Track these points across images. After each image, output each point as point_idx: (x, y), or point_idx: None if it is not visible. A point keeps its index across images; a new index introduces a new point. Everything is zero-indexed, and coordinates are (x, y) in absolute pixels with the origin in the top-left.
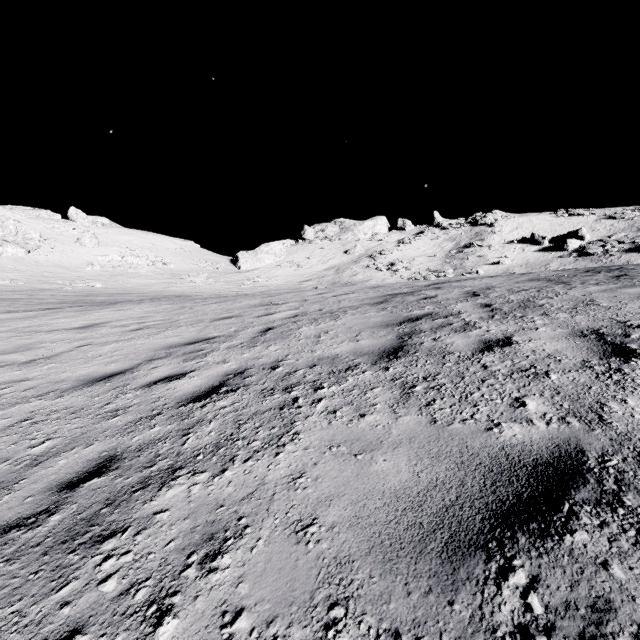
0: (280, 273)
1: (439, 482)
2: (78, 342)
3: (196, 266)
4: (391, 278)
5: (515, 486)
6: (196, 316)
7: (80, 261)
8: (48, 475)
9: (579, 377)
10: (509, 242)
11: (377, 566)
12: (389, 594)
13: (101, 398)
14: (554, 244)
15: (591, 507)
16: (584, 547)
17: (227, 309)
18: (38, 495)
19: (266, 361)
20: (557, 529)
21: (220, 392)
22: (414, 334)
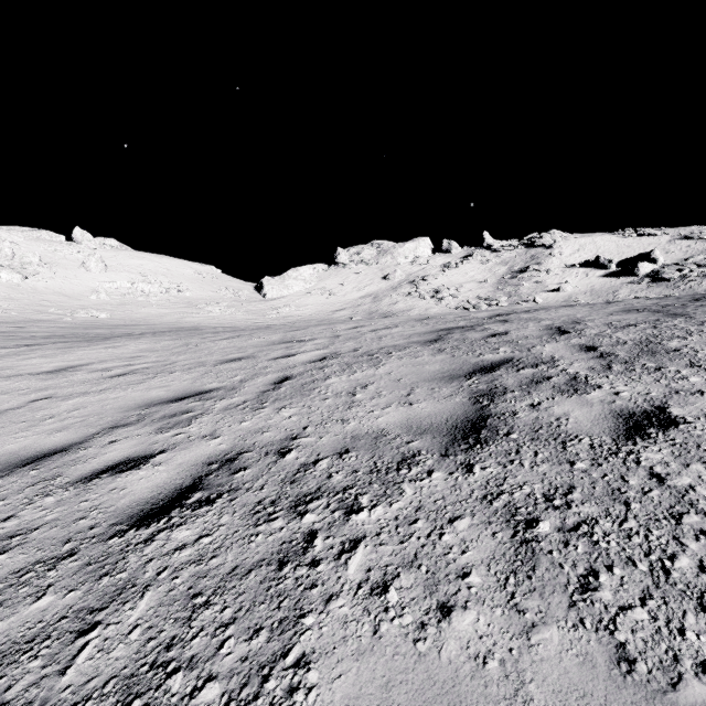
0: (310, 301)
1: None
2: (36, 393)
3: (215, 294)
4: (436, 307)
5: None
6: (198, 357)
7: (84, 288)
8: None
9: None
10: (570, 266)
11: None
12: None
13: (5, 504)
14: (622, 268)
15: None
16: None
17: (239, 347)
18: None
19: (273, 437)
20: None
21: (188, 504)
22: (496, 395)
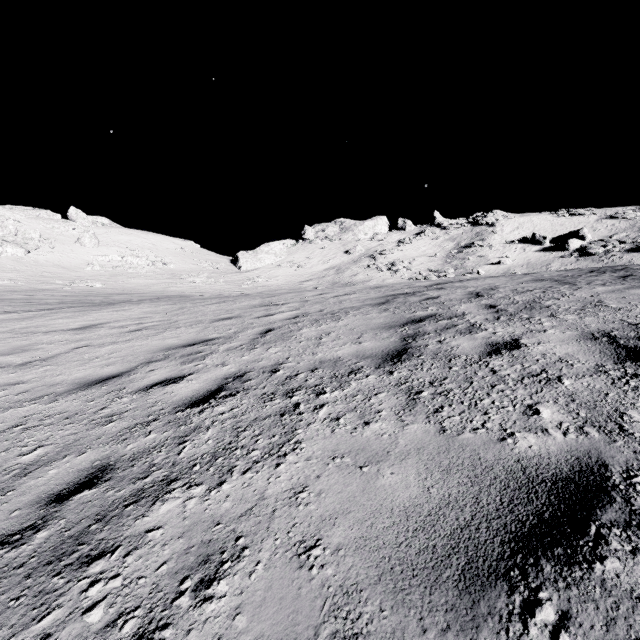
0: (280, 273)
1: (452, 499)
2: (75, 343)
3: (196, 266)
4: (392, 278)
5: (535, 504)
6: (195, 317)
7: (80, 261)
8: (37, 486)
9: (594, 383)
10: (510, 242)
11: (388, 597)
12: (402, 631)
13: (96, 402)
14: (555, 244)
15: (620, 530)
16: (617, 577)
17: (227, 310)
18: (25, 508)
19: (266, 364)
20: (585, 555)
21: (219, 397)
22: (418, 336)
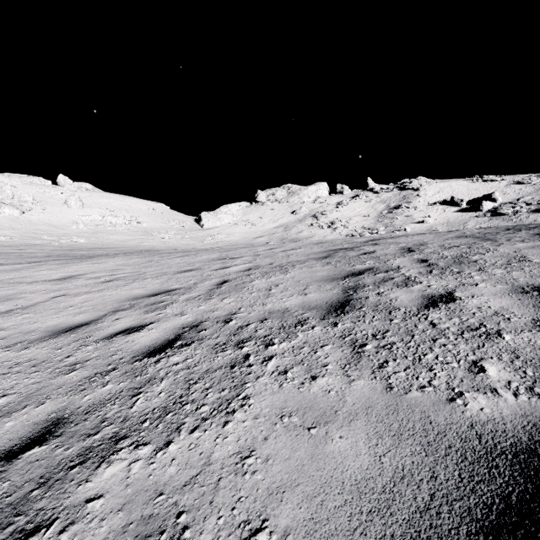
0: (237, 230)
1: (406, 472)
2: (54, 293)
3: (165, 224)
4: (331, 235)
5: (498, 483)
6: (161, 269)
7: (67, 220)
8: None
9: (534, 338)
10: (432, 204)
11: None
12: None
13: (63, 350)
14: (471, 206)
15: None
16: None
17: (189, 262)
18: None
19: (220, 314)
20: None
21: (175, 346)
22: (358, 288)
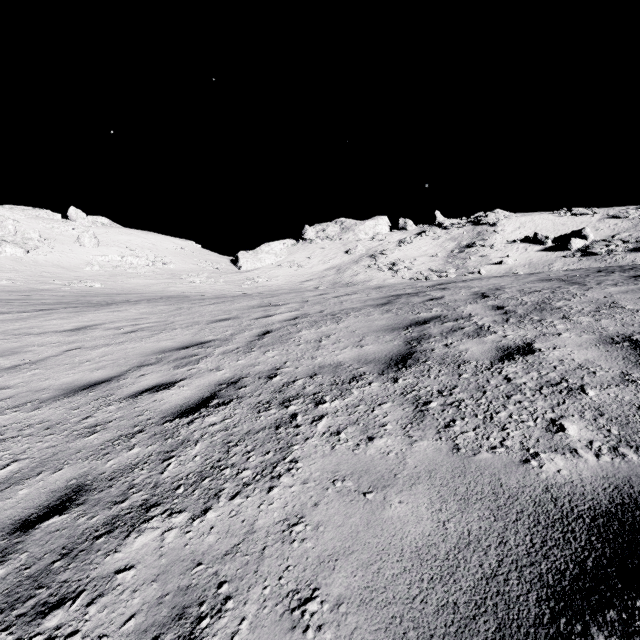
0: (281, 273)
1: (472, 537)
2: (67, 345)
3: (196, 266)
4: (392, 278)
5: (573, 548)
6: (192, 318)
7: (79, 261)
8: (3, 510)
9: (622, 394)
10: (512, 242)
11: None
12: None
13: (81, 410)
14: (557, 244)
15: None
16: None
17: (225, 310)
18: None
19: (262, 369)
20: None
21: (210, 405)
22: (423, 339)
